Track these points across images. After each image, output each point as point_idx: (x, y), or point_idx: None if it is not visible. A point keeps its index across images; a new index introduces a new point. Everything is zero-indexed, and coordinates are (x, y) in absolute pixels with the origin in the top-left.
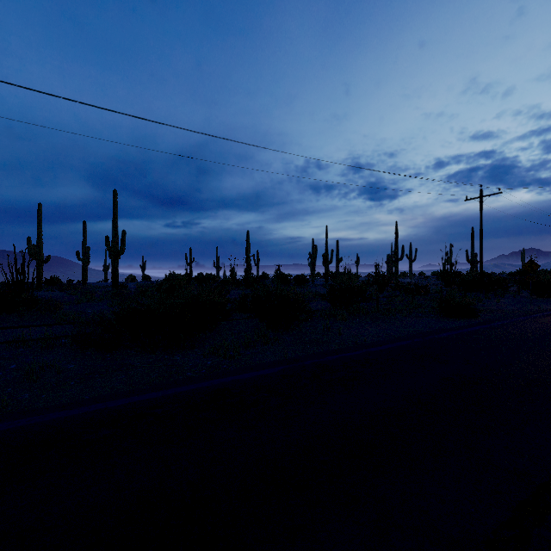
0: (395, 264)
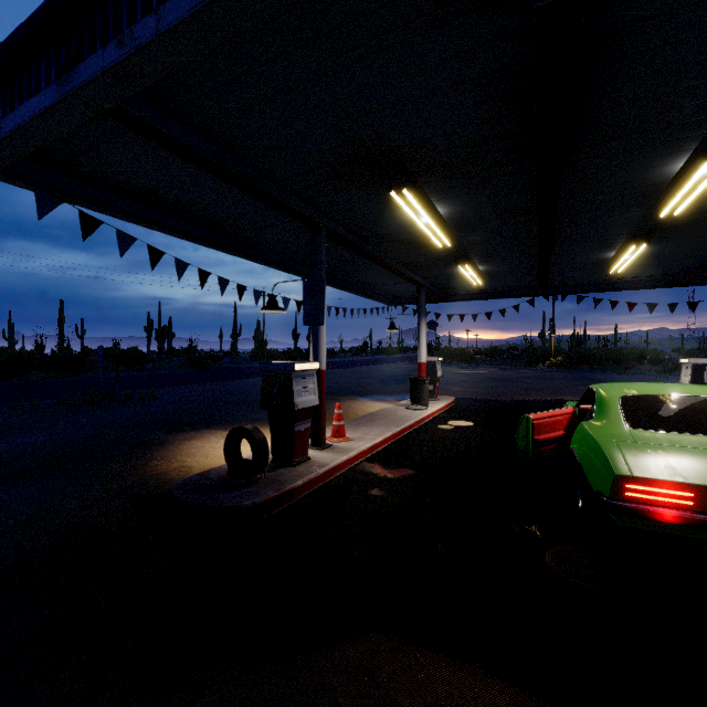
0: (234, 341)
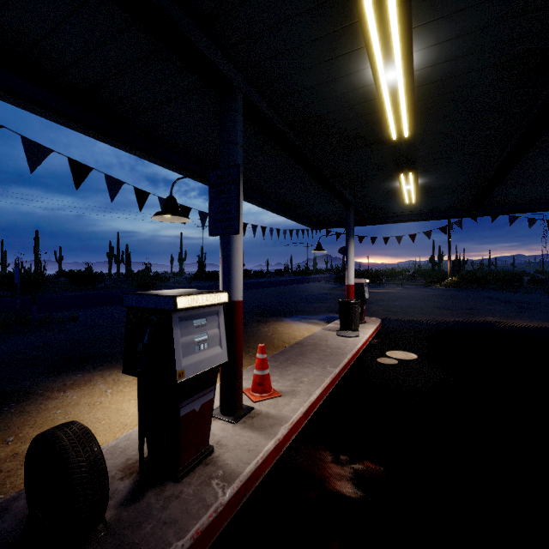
0: (180, 264)
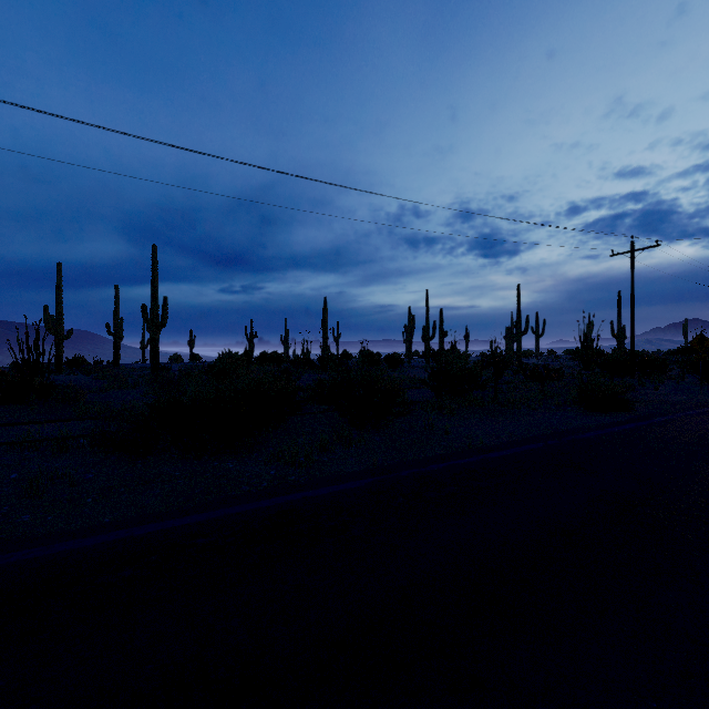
0: (517, 340)
